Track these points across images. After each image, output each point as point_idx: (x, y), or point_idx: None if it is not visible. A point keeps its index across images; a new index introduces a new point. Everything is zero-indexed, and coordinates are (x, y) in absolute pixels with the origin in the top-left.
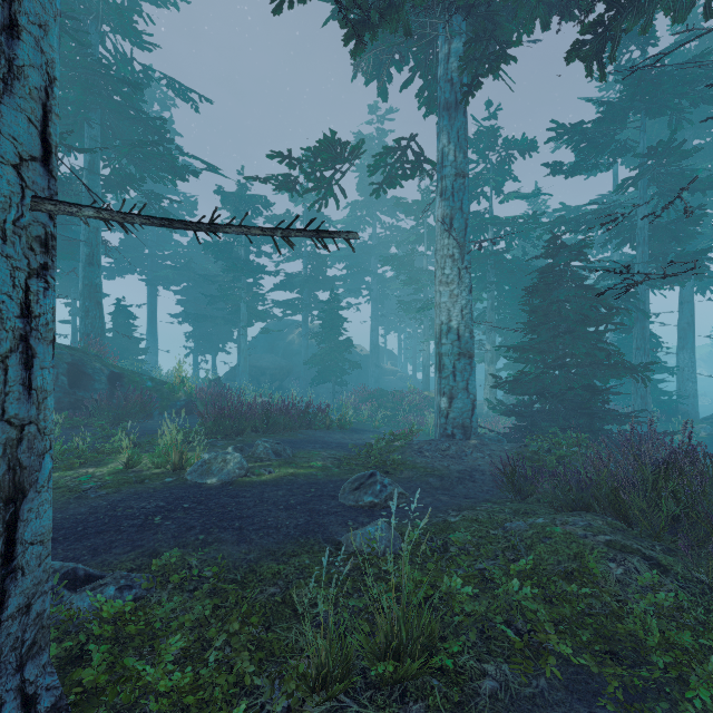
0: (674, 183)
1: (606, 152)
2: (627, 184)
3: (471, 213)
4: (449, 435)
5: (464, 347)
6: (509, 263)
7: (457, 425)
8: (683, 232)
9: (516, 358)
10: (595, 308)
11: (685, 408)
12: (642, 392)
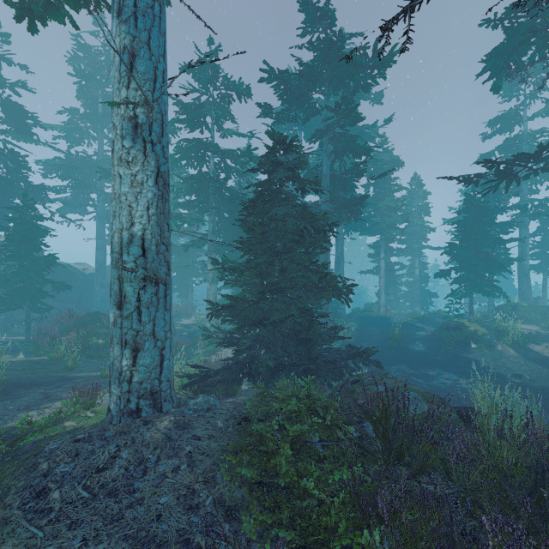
0: (346, 144)
1: (296, 123)
2: (320, 133)
3: (195, 139)
4: (132, 411)
5: (157, 267)
6: (228, 190)
7: (146, 392)
8: (348, 185)
9: (234, 280)
10: (307, 230)
11: (339, 310)
12: (326, 305)
